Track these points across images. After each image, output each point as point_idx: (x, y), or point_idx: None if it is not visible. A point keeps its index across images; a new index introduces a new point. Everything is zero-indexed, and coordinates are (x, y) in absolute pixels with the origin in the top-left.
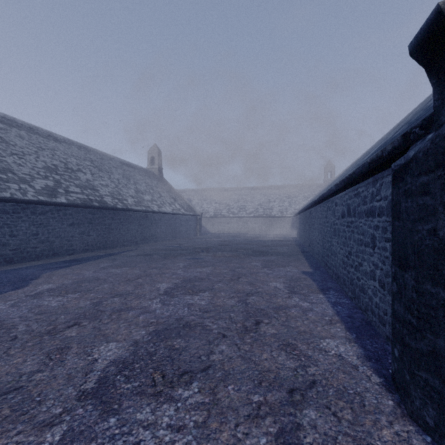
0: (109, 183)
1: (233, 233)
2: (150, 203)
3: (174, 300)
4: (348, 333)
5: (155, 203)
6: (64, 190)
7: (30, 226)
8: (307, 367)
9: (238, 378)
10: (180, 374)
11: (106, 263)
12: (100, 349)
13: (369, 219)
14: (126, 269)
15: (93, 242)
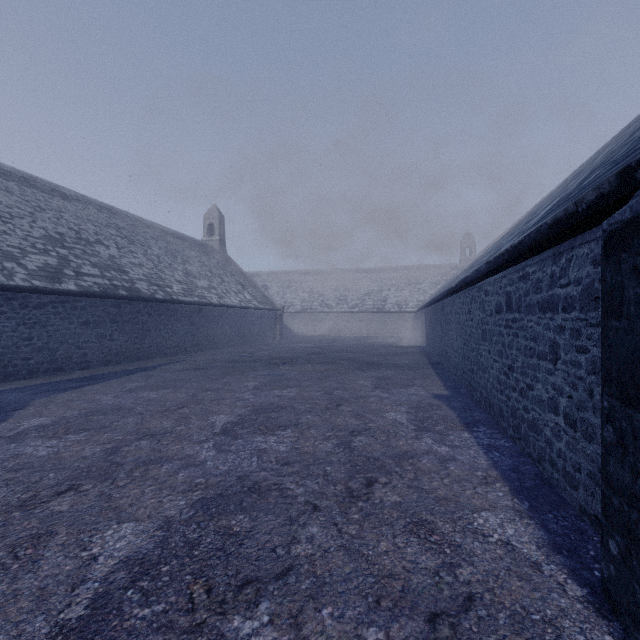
0: (144, 262)
1: (329, 335)
2: (206, 291)
3: (237, 443)
4: (515, 500)
5: (214, 291)
6: (73, 271)
7: (18, 326)
8: (456, 567)
9: (340, 592)
10: (239, 585)
11: (135, 383)
12: (105, 536)
13: (546, 315)
14: (165, 392)
15: (119, 350)
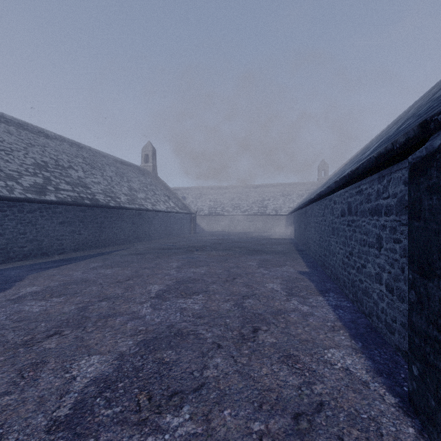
0: (101, 181)
1: (227, 231)
2: (144, 201)
3: (166, 303)
4: (353, 341)
5: (149, 201)
6: (54, 187)
7: (17, 224)
8: (312, 384)
9: (236, 400)
10: (169, 395)
11: (96, 263)
12: (80, 364)
13: (374, 218)
14: (117, 269)
15: (84, 241)
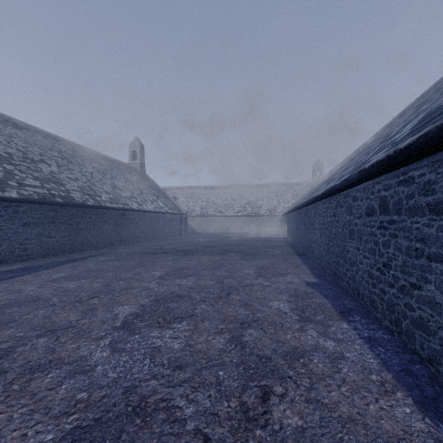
0: (79, 177)
1: (220, 232)
2: (129, 200)
3: (133, 339)
4: (428, 420)
5: (134, 200)
6: (17, 182)
7: None
8: None
9: None
10: None
11: (62, 273)
12: None
13: None
14: (84, 282)
15: (55, 245)
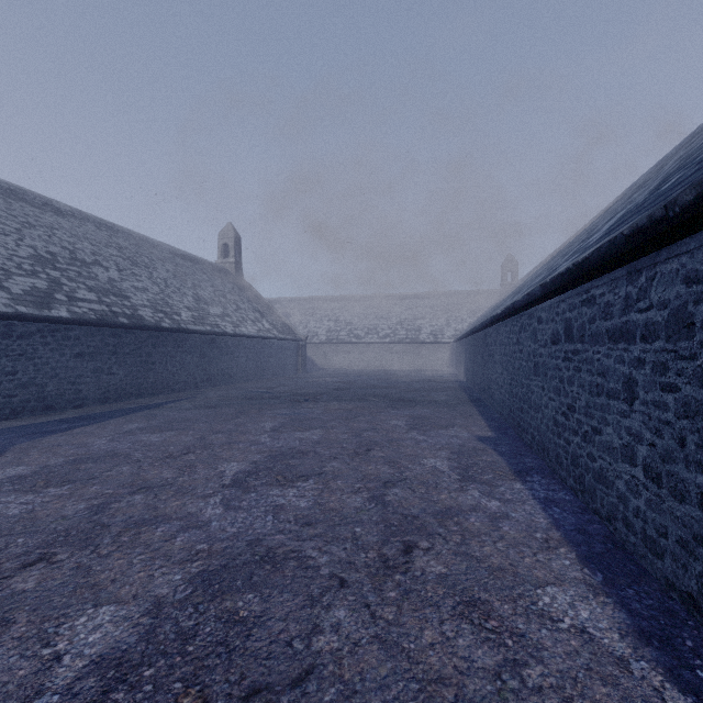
0: (149, 286)
1: (357, 368)
2: (220, 319)
3: (249, 497)
4: (586, 571)
5: (228, 319)
6: (66, 295)
7: None
8: (522, 666)
9: None
10: (243, 696)
11: (135, 424)
12: (76, 625)
13: (619, 346)
14: (169, 434)
15: (119, 385)
